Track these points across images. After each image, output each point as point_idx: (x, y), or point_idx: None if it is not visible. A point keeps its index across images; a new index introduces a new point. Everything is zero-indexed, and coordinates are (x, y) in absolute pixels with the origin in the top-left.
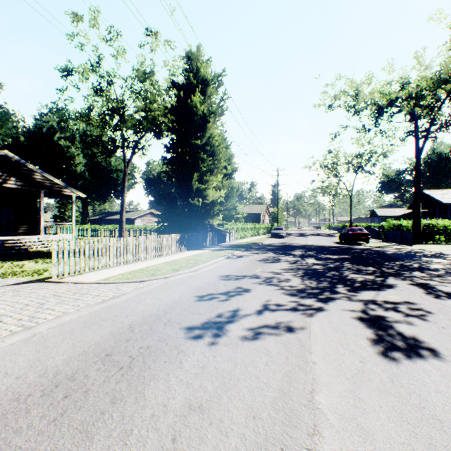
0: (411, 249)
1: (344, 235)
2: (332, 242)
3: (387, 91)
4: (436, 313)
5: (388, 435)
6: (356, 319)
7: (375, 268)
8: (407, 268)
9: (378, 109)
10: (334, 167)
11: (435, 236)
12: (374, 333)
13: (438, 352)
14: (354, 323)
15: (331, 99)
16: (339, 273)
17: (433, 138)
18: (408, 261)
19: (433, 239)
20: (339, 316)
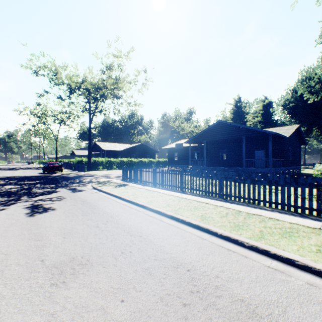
0: (84, 173)
1: (46, 168)
2: (37, 173)
3: (76, 80)
4: (68, 198)
5: (15, 233)
6: (25, 208)
7: (55, 185)
8: (73, 183)
9: (70, 89)
10: (43, 117)
11: (99, 166)
12: (31, 210)
13: (56, 209)
14: (23, 209)
15: (37, 67)
16: (29, 190)
17: (96, 116)
18: (76, 180)
19: (97, 168)
20: (15, 209)
